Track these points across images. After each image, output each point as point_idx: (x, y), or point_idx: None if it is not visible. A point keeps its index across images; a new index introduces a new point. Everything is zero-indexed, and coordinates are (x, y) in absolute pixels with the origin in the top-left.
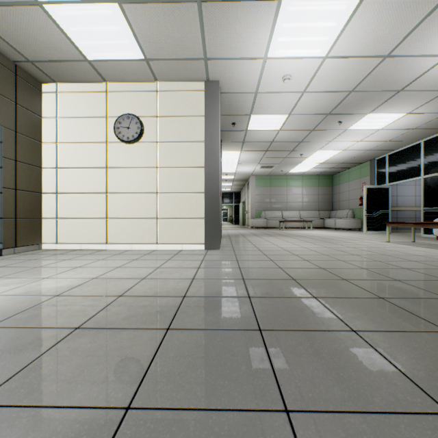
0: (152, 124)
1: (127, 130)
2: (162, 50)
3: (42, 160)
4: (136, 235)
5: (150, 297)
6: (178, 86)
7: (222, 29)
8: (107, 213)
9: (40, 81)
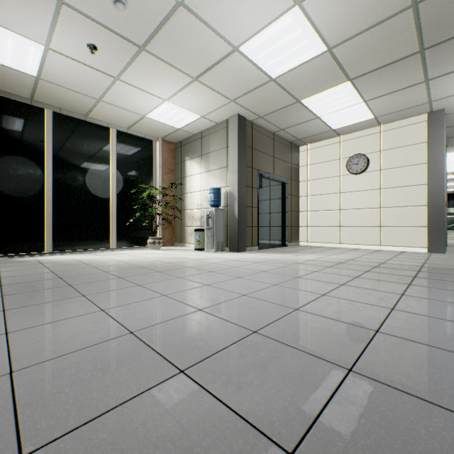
0: (376, 158)
1: (356, 165)
2: (389, 110)
3: (299, 192)
4: (362, 239)
5: (400, 265)
6: (400, 124)
7: (447, 84)
8: (340, 223)
9: (298, 146)
